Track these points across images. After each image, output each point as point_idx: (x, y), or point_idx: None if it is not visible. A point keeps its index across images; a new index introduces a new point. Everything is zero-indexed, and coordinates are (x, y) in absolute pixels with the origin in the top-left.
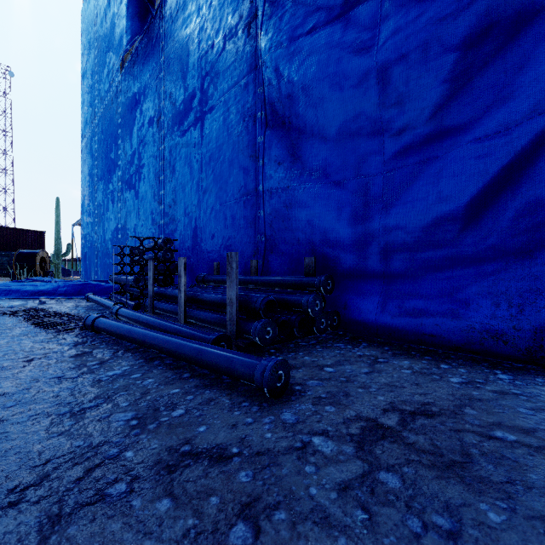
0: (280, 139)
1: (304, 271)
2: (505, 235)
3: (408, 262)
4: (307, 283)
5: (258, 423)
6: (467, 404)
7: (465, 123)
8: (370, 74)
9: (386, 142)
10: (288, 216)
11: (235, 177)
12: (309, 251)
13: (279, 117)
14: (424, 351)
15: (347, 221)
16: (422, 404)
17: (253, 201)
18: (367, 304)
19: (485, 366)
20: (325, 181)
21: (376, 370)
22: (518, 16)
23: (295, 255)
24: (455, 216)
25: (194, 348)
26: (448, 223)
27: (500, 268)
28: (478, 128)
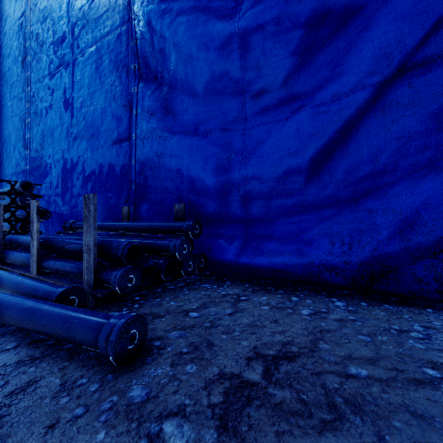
0: (152, 92)
1: (174, 216)
2: (337, 186)
3: (264, 209)
4: (176, 228)
5: (91, 414)
6: (319, 337)
7: (308, 91)
8: (233, 38)
9: (246, 102)
10: (159, 165)
11: (107, 125)
12: (179, 198)
13: (152, 72)
14: (277, 285)
15: (213, 171)
16: (283, 344)
17: (126, 149)
18: (230, 246)
19: (324, 295)
20: (194, 134)
21: (239, 310)
22: (346, 9)
23: (167, 202)
24: (301, 169)
25: (25, 309)
26: (296, 175)
27: (333, 213)
28: (318, 96)
